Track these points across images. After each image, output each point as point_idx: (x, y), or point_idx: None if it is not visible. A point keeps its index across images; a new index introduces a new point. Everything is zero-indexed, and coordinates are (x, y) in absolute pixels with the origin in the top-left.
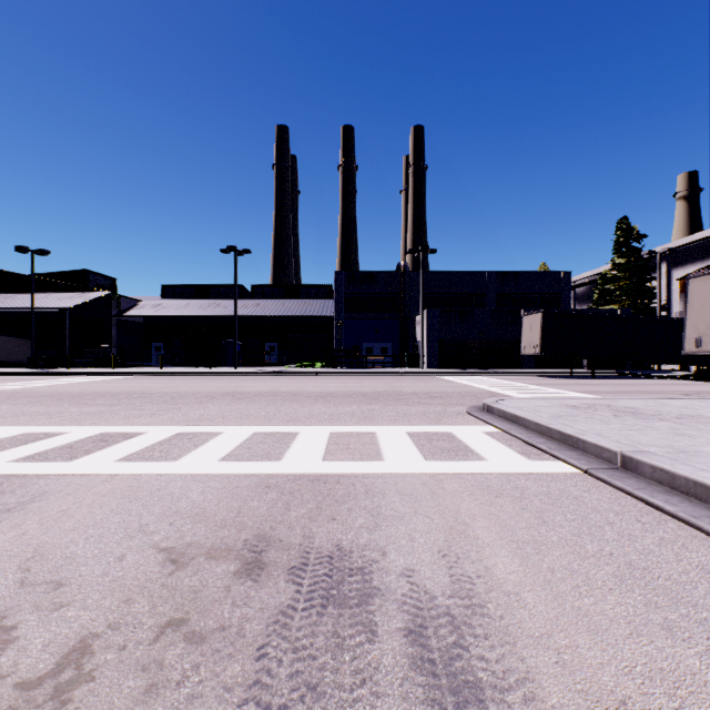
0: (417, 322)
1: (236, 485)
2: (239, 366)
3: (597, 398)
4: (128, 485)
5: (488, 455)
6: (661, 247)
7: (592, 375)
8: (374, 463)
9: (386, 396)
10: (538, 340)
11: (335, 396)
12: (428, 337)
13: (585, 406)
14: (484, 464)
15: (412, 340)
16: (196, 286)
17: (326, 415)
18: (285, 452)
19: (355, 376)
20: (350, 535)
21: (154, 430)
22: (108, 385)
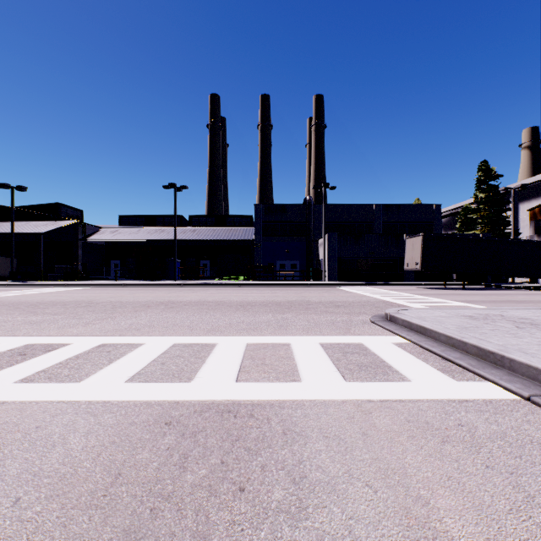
0: (320, 244)
1: (132, 420)
2: (178, 279)
3: (486, 308)
4: (5, 420)
5: (409, 373)
6: (511, 186)
7: (463, 286)
8: (291, 384)
9: (297, 305)
10: (419, 258)
11: (253, 305)
12: (329, 256)
13: (481, 317)
14: (409, 386)
15: (315, 258)
16: (146, 216)
17: (244, 324)
18: (199, 368)
19: (270, 287)
20: (262, 531)
21: (79, 342)
22: (65, 295)
